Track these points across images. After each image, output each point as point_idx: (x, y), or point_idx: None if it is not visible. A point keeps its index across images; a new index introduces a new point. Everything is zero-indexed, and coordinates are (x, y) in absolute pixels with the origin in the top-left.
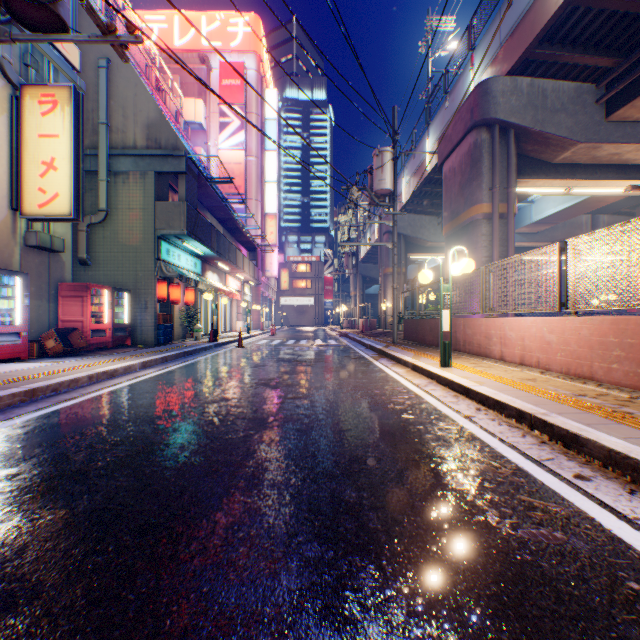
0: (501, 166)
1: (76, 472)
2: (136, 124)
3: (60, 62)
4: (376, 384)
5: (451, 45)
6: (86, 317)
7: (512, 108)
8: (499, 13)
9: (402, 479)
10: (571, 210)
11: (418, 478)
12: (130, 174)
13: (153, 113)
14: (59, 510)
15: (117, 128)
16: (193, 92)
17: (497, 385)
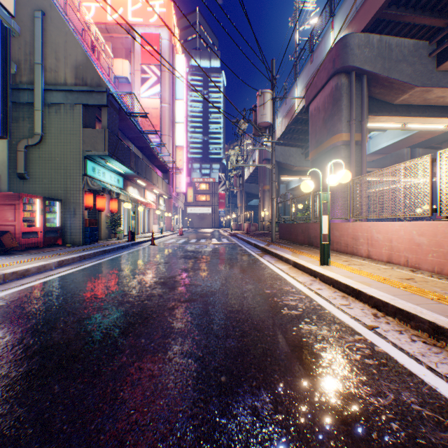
0: (356, 104)
1: None
2: (66, 65)
3: None
4: (265, 282)
5: (313, 20)
6: (18, 221)
7: (366, 58)
8: None
9: None
10: (399, 144)
11: None
12: (61, 106)
13: (80, 57)
14: None
15: (50, 68)
16: (121, 55)
17: (385, 287)
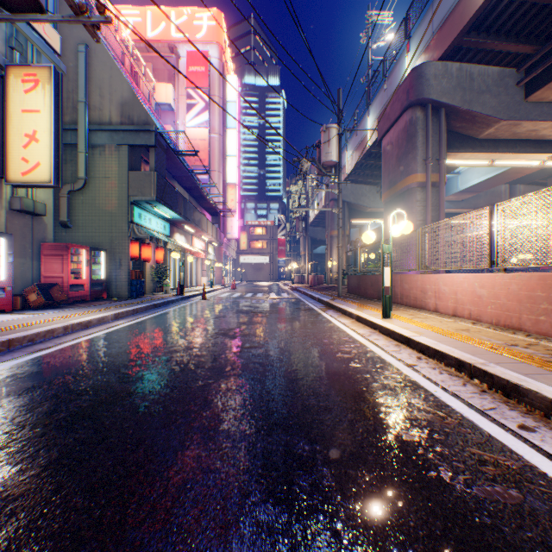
0: (433, 141)
1: (37, 424)
2: (111, 103)
3: (42, 46)
4: (325, 334)
5: (388, 36)
6: (66, 273)
7: (443, 89)
8: (432, 6)
9: (353, 430)
10: (492, 180)
11: (369, 429)
12: (106, 147)
13: (126, 93)
14: (13, 466)
15: (94, 106)
16: (163, 77)
17: (435, 335)
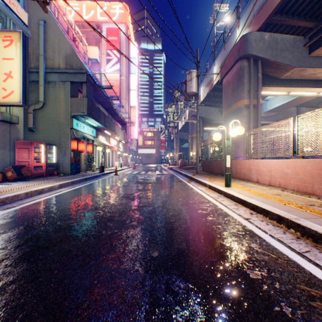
0: (254, 79)
1: None
2: (60, 56)
3: (16, 19)
4: (190, 197)
5: (226, 19)
6: (31, 159)
7: (260, 49)
8: None
9: (214, 270)
10: (287, 104)
11: (225, 269)
12: (56, 82)
13: (69, 50)
14: None
15: (49, 58)
16: (93, 43)
17: (260, 198)
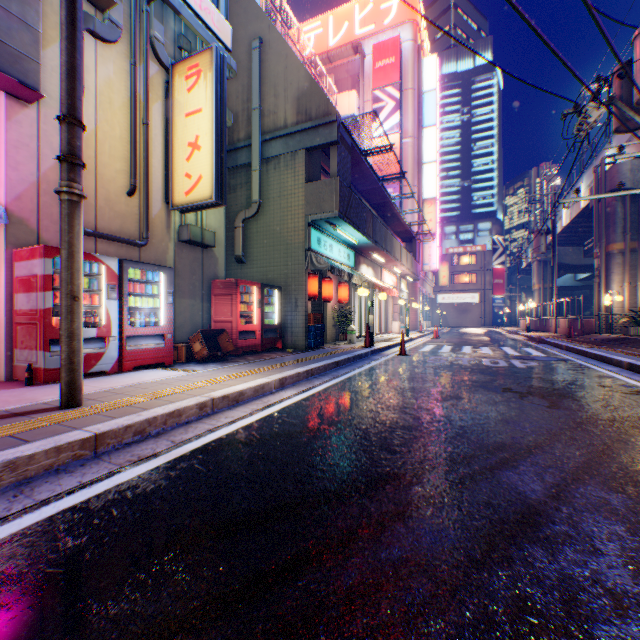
0: None
1: None
2: (286, 100)
3: (210, 40)
4: None
5: None
6: (234, 317)
7: None
8: None
9: None
10: None
11: None
12: (280, 158)
13: (302, 82)
14: None
15: (268, 111)
16: (346, 87)
17: None
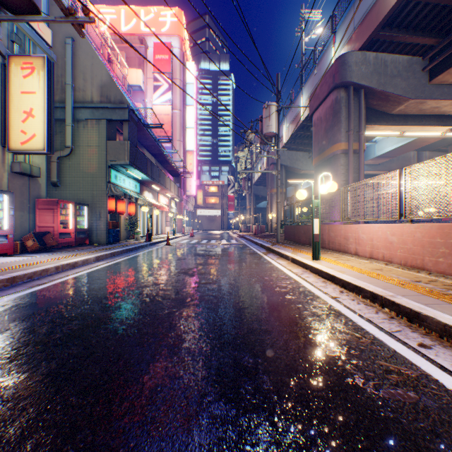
0: (354, 116)
1: (38, 342)
2: (93, 85)
3: (37, 39)
4: (266, 272)
5: (318, 30)
6: (56, 224)
7: (362, 74)
8: (353, 6)
9: (287, 347)
10: (403, 148)
11: (300, 346)
12: (88, 121)
13: (105, 77)
14: (21, 374)
15: (79, 88)
16: (135, 64)
17: (355, 274)
